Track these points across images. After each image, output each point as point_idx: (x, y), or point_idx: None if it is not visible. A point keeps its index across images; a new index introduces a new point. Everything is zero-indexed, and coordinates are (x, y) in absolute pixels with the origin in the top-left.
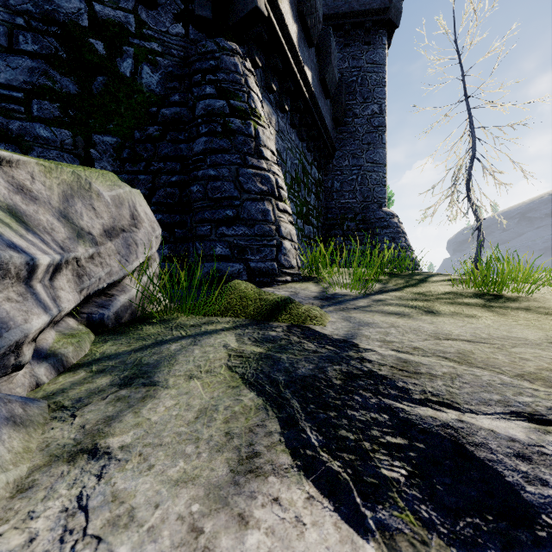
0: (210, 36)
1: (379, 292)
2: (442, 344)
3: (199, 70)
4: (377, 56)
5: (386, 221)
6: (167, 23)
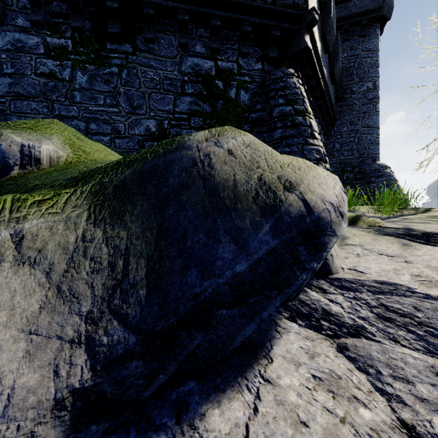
0: (275, 67)
1: (402, 216)
2: None
3: (273, 89)
4: (371, 45)
5: (380, 171)
6: (253, 64)
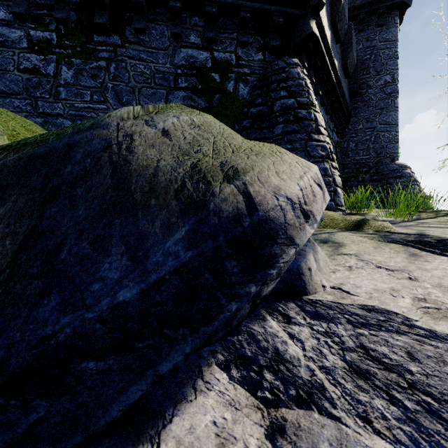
0: (278, 57)
1: (418, 219)
2: None
3: (275, 81)
4: (389, 34)
5: (399, 172)
6: (253, 54)
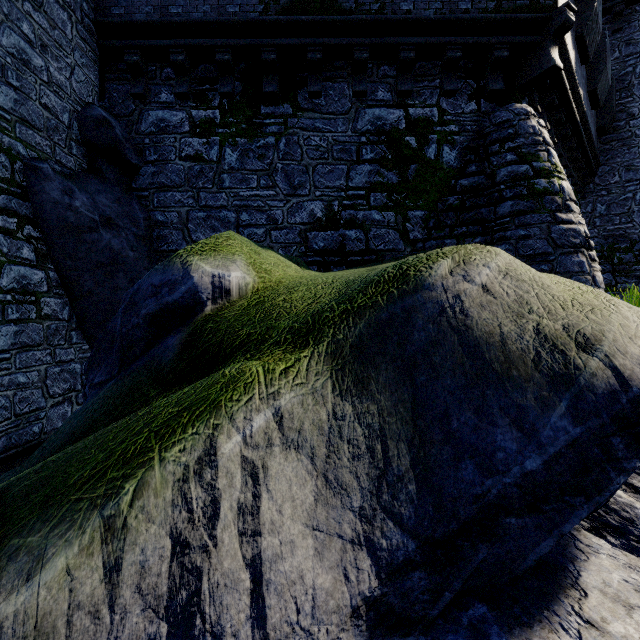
0: (499, 104)
1: None
2: None
3: (496, 140)
4: None
5: None
6: (462, 105)
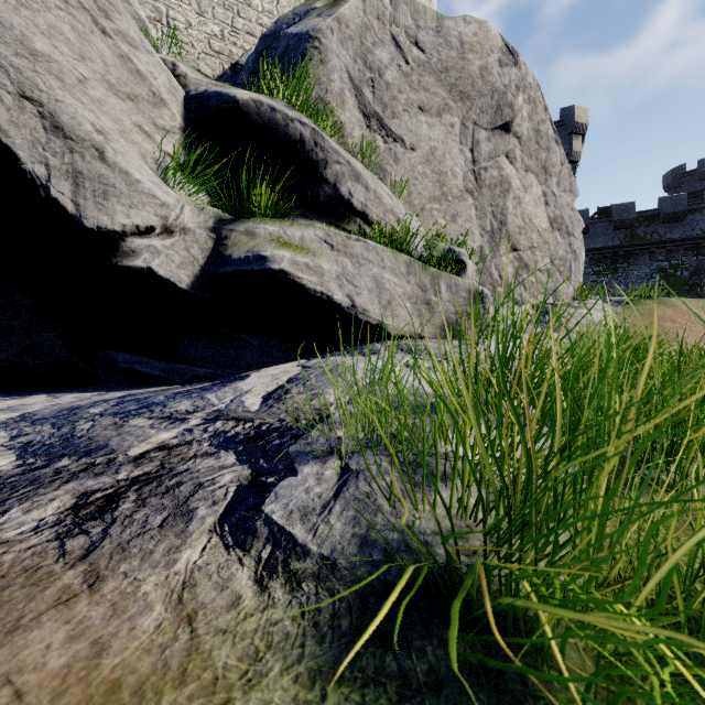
0: (704, 257)
1: None
2: None
3: (702, 270)
4: None
5: None
6: (690, 258)
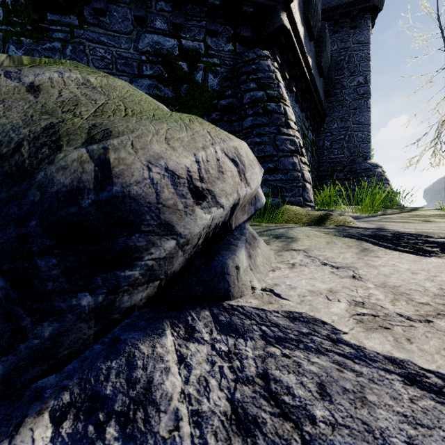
0: (249, 48)
1: (383, 215)
2: (443, 228)
3: (245, 72)
4: (362, 37)
5: (371, 171)
6: (223, 44)
